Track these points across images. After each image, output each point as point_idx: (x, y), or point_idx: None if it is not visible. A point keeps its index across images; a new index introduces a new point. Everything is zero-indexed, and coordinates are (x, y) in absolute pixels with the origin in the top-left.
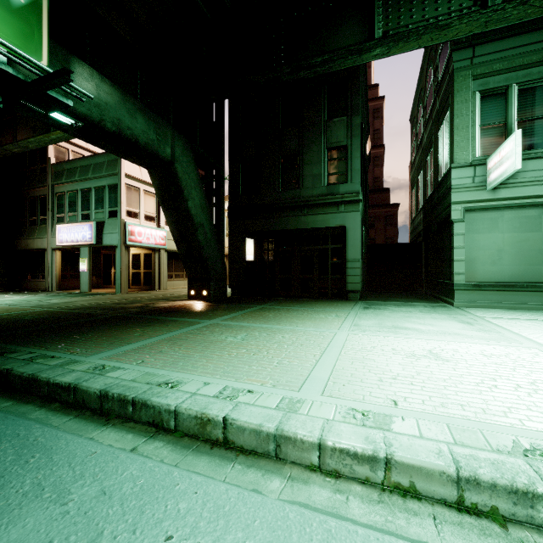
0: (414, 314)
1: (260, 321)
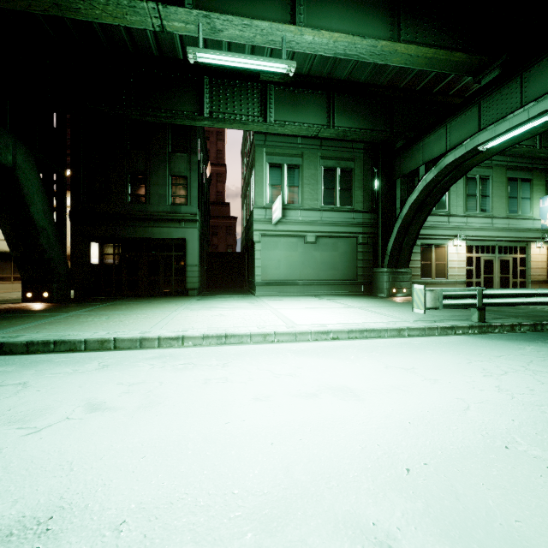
0: (228, 301)
1: (116, 310)
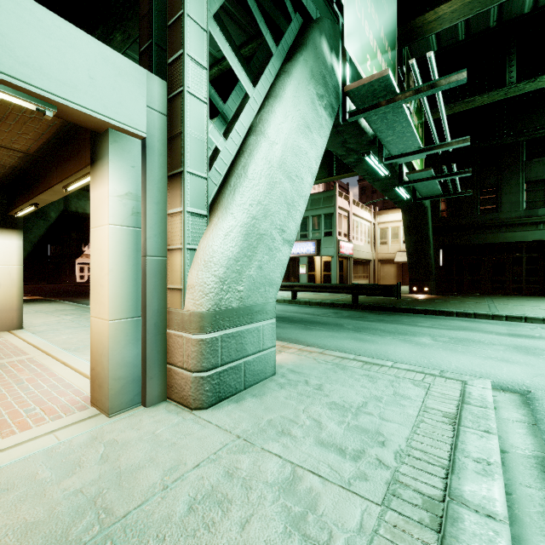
0: None
1: (523, 304)
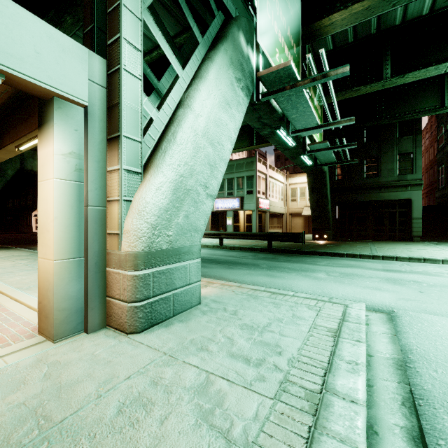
0: None
1: (395, 247)
